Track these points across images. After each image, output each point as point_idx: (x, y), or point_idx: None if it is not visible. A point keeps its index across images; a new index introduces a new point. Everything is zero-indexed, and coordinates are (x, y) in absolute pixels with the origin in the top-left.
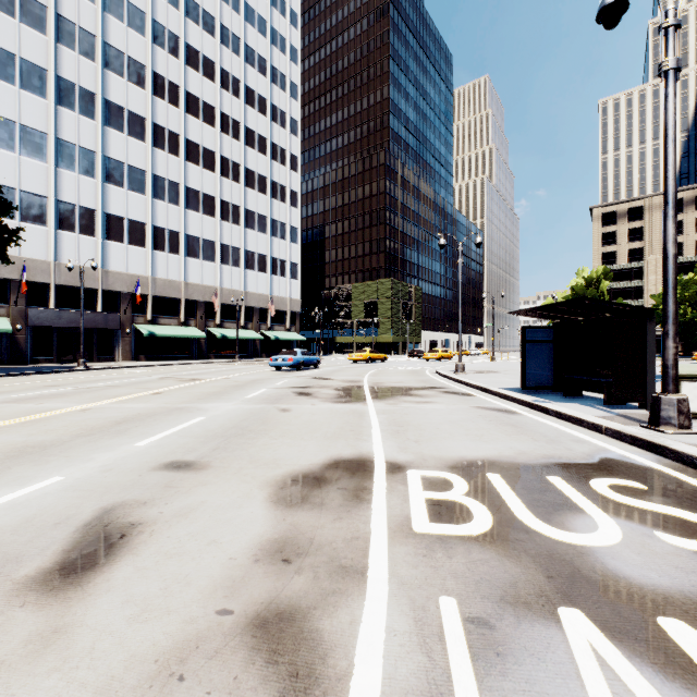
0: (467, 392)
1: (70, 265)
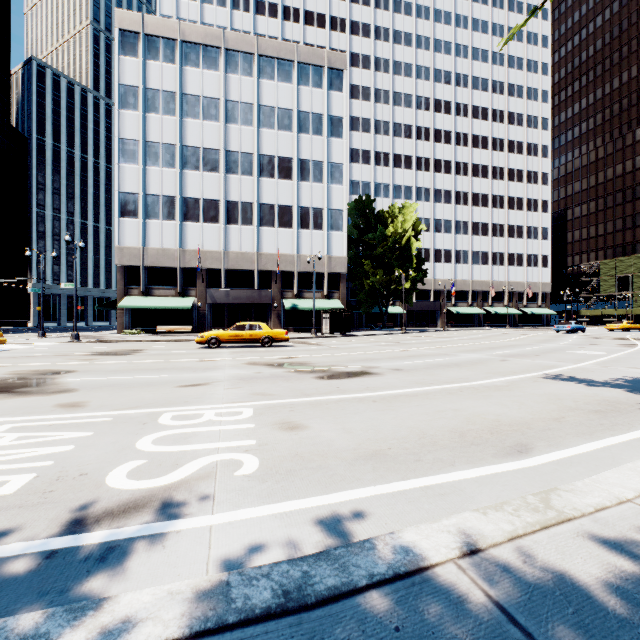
0: None
1: (439, 282)
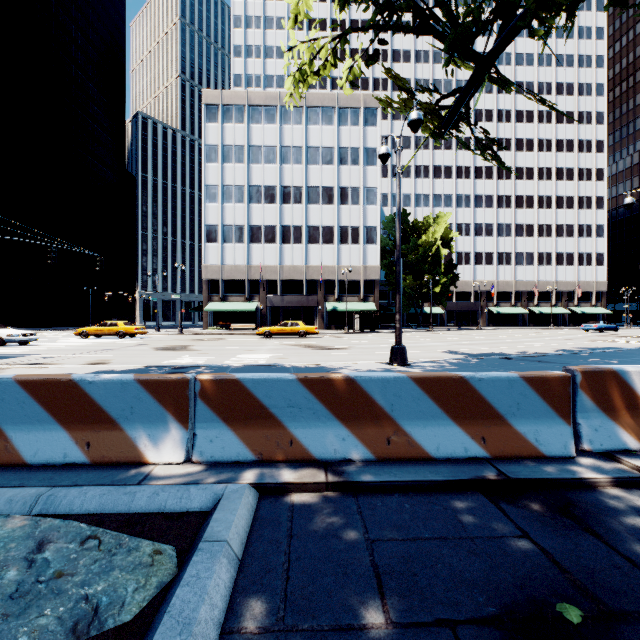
0: None
1: (474, 285)
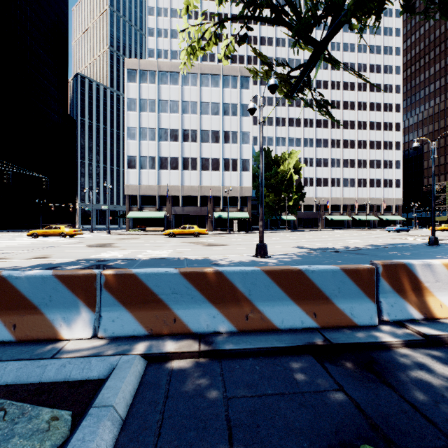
0: None
1: (315, 200)
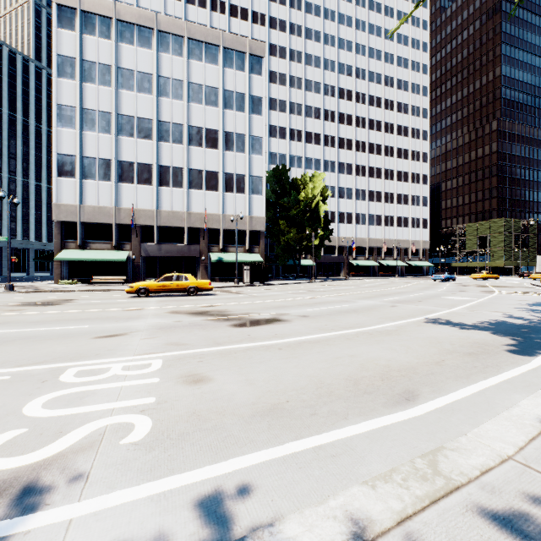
0: (535, 288)
1: (343, 240)
